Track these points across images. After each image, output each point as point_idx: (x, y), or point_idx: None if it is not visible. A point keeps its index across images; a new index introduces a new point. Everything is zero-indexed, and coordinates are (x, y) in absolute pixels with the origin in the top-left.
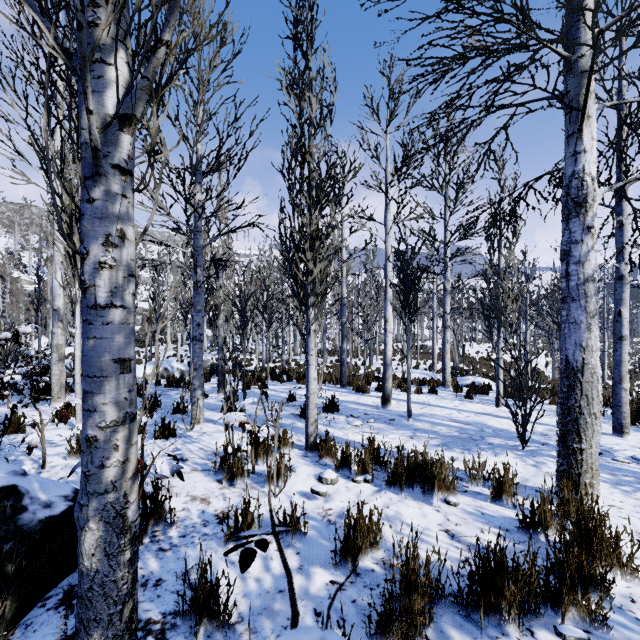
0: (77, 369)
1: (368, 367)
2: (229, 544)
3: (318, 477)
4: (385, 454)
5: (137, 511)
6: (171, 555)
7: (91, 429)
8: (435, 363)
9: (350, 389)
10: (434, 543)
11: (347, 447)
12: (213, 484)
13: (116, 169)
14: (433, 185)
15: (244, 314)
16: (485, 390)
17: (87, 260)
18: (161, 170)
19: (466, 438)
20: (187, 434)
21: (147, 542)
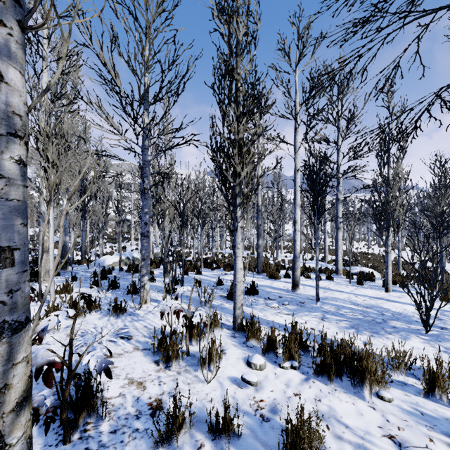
0: (51, 258)
1: (275, 258)
2: (159, 447)
3: (247, 361)
4: (307, 339)
5: None
6: None
7: None
8: (326, 256)
9: (264, 275)
10: None
11: (273, 333)
12: (151, 365)
13: None
14: (328, 118)
15: (183, 216)
16: (372, 278)
17: None
18: (71, 21)
19: (370, 321)
20: (136, 312)
21: (76, 439)
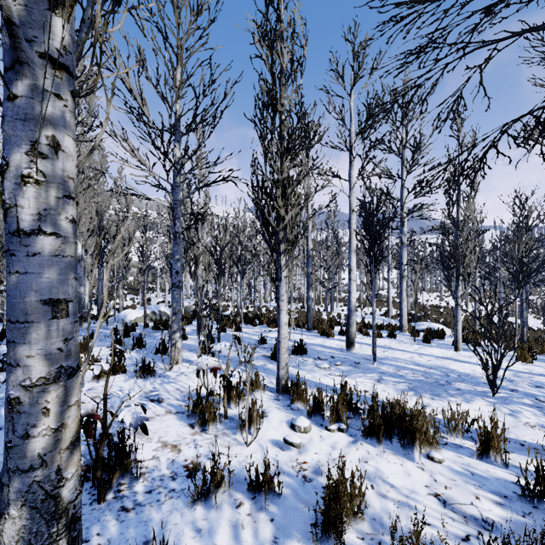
0: None
1: (329, 313)
2: (196, 505)
3: (290, 424)
4: (358, 401)
5: (77, 487)
6: (133, 517)
7: (13, 388)
8: (390, 310)
9: (315, 332)
10: (425, 511)
11: (319, 393)
12: (185, 429)
13: (45, 59)
14: (391, 148)
15: (219, 263)
16: (441, 335)
17: (7, 173)
18: (114, 81)
19: (433, 383)
20: (166, 374)
21: (110, 498)
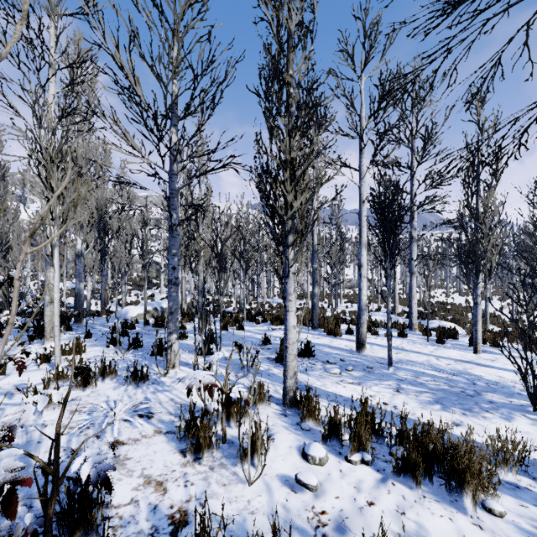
0: (56, 312)
1: (334, 309)
2: None
3: (302, 452)
4: (382, 421)
5: None
6: None
7: None
8: (396, 307)
9: (321, 331)
10: None
11: (336, 413)
12: (175, 457)
13: None
14: (400, 138)
15: (220, 258)
16: (455, 334)
17: None
18: None
19: (459, 393)
20: (160, 380)
21: None
